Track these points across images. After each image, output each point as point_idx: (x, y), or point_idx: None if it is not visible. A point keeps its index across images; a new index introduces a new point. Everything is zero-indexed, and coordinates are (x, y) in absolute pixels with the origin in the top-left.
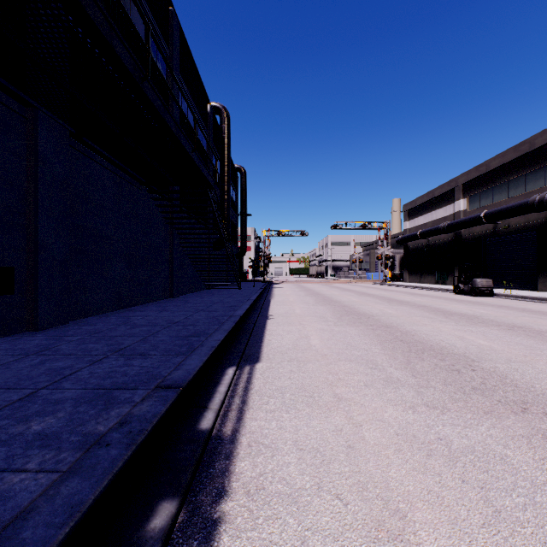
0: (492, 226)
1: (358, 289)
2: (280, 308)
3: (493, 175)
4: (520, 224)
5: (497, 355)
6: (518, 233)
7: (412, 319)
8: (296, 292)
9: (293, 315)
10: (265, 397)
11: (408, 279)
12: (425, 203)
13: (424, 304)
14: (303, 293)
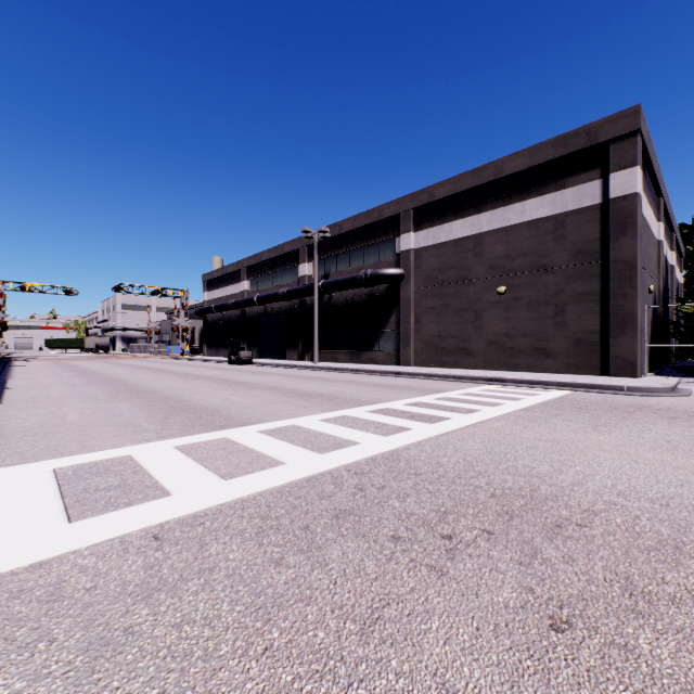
0: (265, 308)
1: (142, 364)
2: (23, 382)
3: (265, 266)
4: (279, 308)
5: (175, 389)
6: (278, 315)
7: (156, 380)
8: (51, 369)
9: (39, 385)
10: (8, 410)
11: (207, 352)
12: (221, 277)
13: (185, 372)
14: (62, 370)
